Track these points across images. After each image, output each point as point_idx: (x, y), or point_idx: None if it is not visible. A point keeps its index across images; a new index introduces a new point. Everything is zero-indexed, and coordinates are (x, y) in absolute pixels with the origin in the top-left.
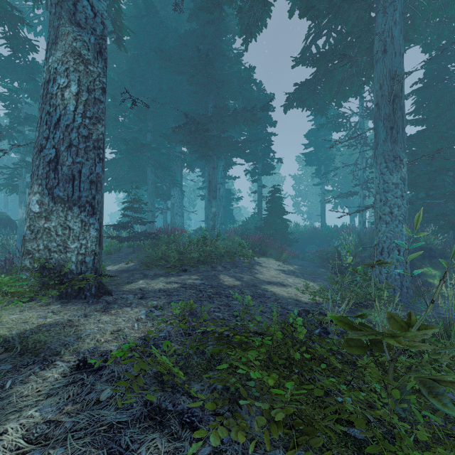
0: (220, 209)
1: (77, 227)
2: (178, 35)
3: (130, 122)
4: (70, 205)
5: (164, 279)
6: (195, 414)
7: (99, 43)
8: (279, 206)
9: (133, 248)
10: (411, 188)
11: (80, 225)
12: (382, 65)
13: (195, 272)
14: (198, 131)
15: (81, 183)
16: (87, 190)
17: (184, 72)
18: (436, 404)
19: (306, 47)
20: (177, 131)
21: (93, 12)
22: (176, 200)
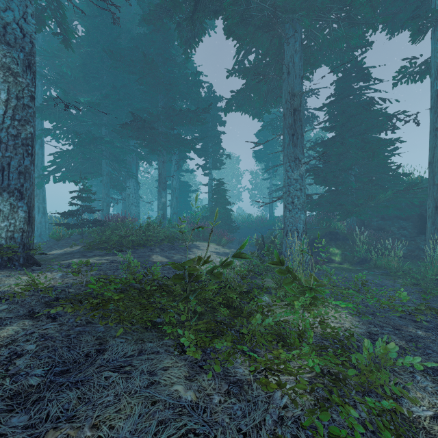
0: (173, 200)
1: (6, 209)
2: (130, 37)
3: (84, 115)
4: (0, 191)
5: (99, 257)
6: (59, 313)
7: (28, 58)
8: (222, 197)
9: (81, 234)
10: (325, 183)
11: (9, 207)
12: (287, 84)
13: (132, 253)
14: (146, 128)
15: (10, 173)
16: (16, 179)
17: (135, 72)
18: (190, 296)
19: (239, 61)
20: (125, 127)
21: (22, 33)
22: (132, 191)
